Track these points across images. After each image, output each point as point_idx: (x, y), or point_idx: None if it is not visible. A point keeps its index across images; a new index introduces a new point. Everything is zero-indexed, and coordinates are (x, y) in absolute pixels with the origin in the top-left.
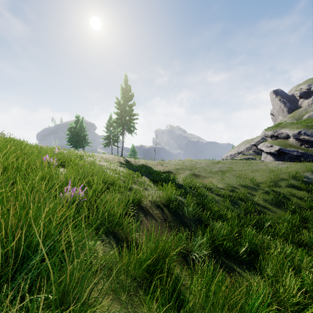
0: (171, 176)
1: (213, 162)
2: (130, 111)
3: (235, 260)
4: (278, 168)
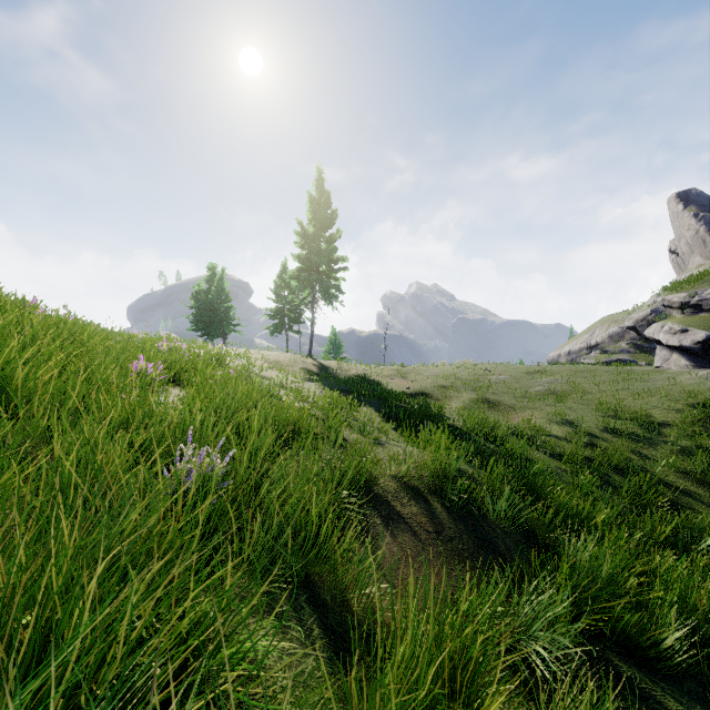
0: (434, 406)
1: (530, 371)
2: (329, 252)
3: (651, 667)
4: (706, 387)
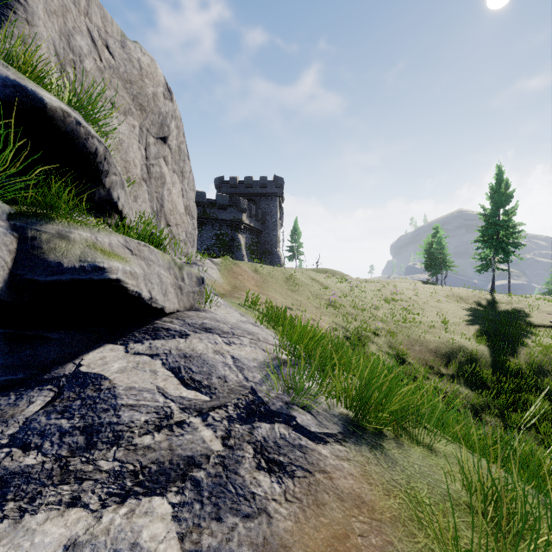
0: (514, 330)
1: None
2: (504, 223)
3: (469, 385)
4: None
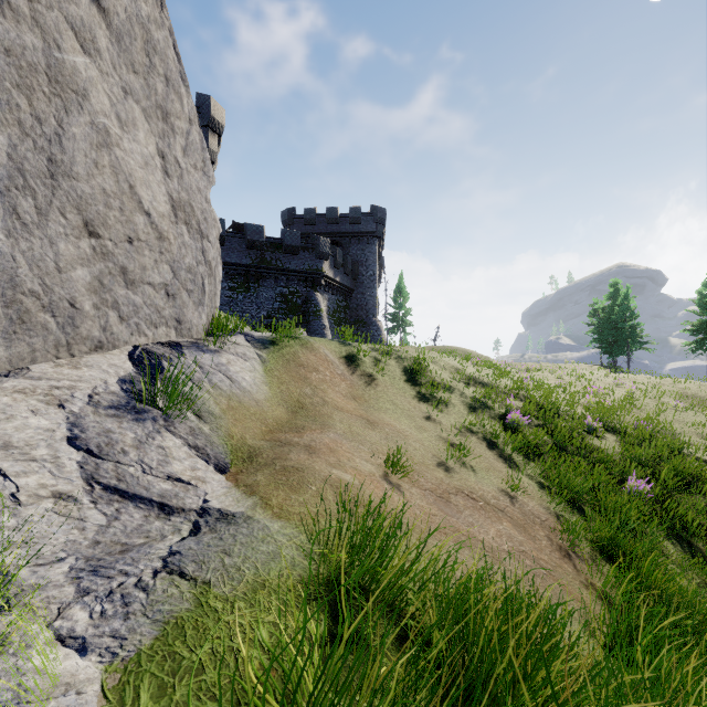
0: None
1: None
2: None
3: None
4: None
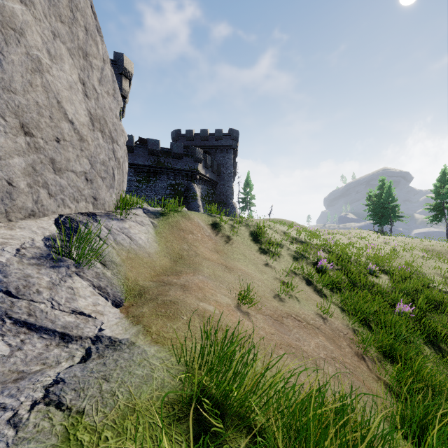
0: None
1: None
2: None
3: None
4: None
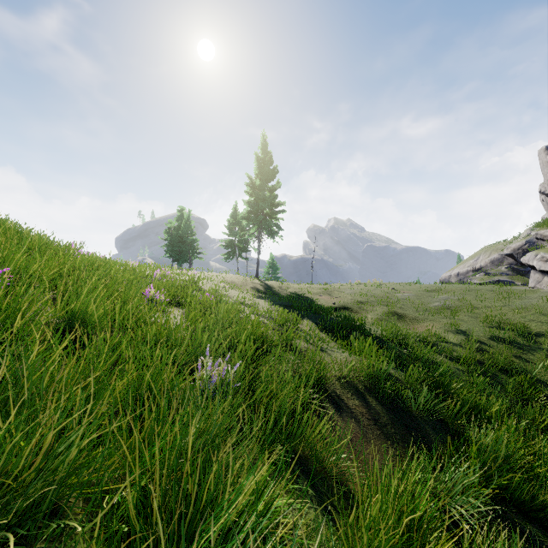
0: (358, 319)
1: (428, 289)
2: (271, 199)
3: (541, 524)
4: None
